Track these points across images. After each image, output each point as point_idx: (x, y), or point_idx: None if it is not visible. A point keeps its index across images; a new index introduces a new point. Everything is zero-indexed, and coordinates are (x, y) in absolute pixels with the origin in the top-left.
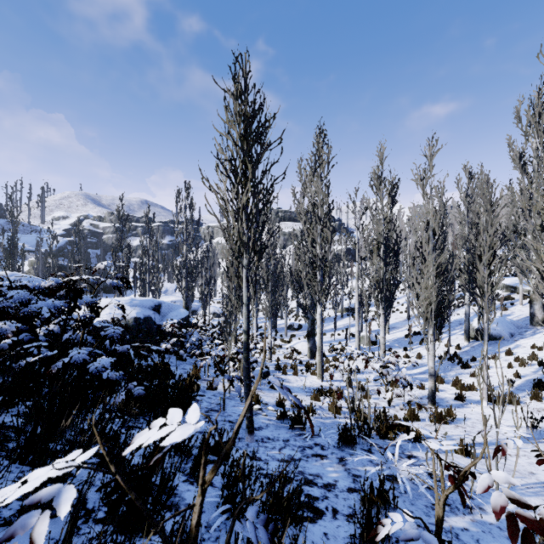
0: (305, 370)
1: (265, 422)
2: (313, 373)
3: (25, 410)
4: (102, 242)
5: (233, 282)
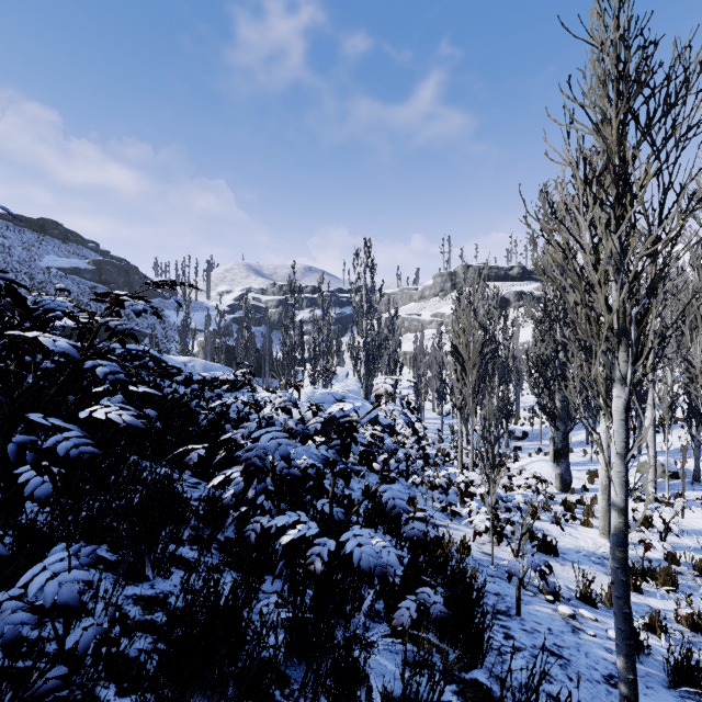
0: (570, 516)
1: (606, 656)
2: (585, 523)
3: (285, 638)
4: (268, 319)
5: (590, 410)
